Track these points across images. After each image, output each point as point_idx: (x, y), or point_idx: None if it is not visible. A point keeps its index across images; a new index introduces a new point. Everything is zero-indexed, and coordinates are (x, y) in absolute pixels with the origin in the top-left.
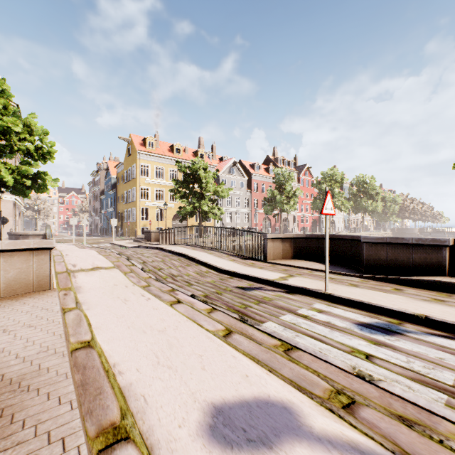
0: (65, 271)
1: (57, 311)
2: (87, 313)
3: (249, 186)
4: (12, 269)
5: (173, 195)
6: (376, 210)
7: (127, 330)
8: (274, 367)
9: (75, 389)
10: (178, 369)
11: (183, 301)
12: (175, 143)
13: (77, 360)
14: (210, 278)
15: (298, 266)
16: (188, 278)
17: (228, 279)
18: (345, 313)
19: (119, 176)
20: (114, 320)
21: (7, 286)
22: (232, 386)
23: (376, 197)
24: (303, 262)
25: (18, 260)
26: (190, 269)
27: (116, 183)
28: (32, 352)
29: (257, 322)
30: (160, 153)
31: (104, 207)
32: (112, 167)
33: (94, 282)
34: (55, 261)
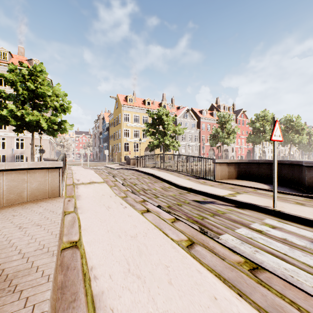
0: (72, 184)
1: (59, 213)
2: (80, 216)
3: (198, 126)
4: (35, 181)
5: (145, 133)
6: (302, 142)
7: (106, 234)
8: (243, 290)
9: (52, 294)
10: (146, 280)
11: (151, 211)
12: (147, 98)
13: (63, 259)
14: (172, 192)
15: (242, 185)
16: (155, 191)
17: (186, 193)
18: (299, 231)
19: (111, 122)
20: (98, 223)
21: (31, 193)
22: (200, 310)
23: (301, 132)
24: (246, 182)
25: (39, 175)
26: (157, 185)
27: (109, 127)
28: (31, 249)
29: (215, 233)
30: (136, 106)
31: (101, 143)
32: (106, 117)
33: (89, 192)
34: (67, 177)
